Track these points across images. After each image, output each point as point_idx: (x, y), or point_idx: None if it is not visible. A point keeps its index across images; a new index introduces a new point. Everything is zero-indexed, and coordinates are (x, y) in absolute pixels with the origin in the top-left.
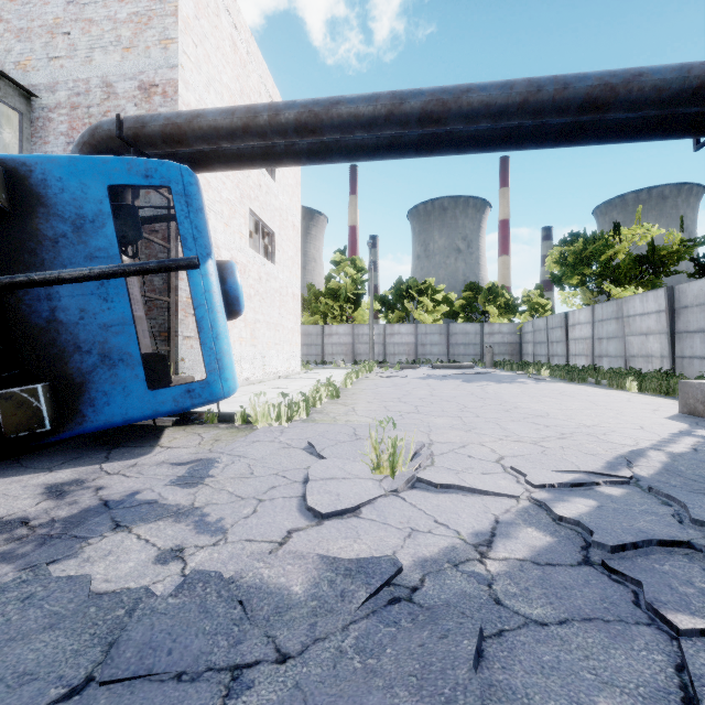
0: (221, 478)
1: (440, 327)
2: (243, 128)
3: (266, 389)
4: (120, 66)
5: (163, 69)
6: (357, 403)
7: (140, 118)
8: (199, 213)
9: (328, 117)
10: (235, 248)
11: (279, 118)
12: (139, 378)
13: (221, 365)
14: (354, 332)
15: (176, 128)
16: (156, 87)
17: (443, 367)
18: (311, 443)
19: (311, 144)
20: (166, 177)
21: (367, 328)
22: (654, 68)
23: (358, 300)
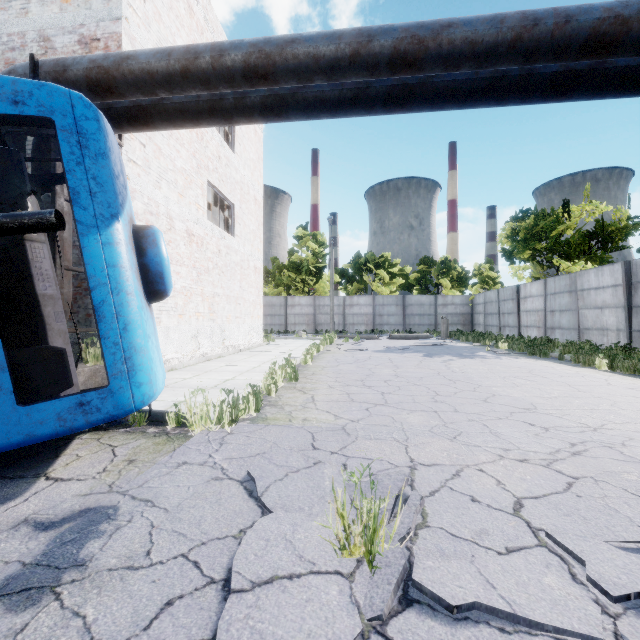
0: (92, 572)
1: (396, 299)
2: (182, 72)
3: (222, 367)
4: (58, 18)
5: (105, 22)
6: (317, 389)
7: (60, 60)
8: (100, 158)
9: (282, 58)
10: (191, 219)
11: (223, 59)
12: (2, 389)
13: (132, 365)
14: (315, 303)
15: (103, 72)
16: (98, 41)
17: (400, 337)
18: (251, 475)
19: (264, 97)
20: (47, 106)
21: (328, 300)
22: None
23: (319, 272)
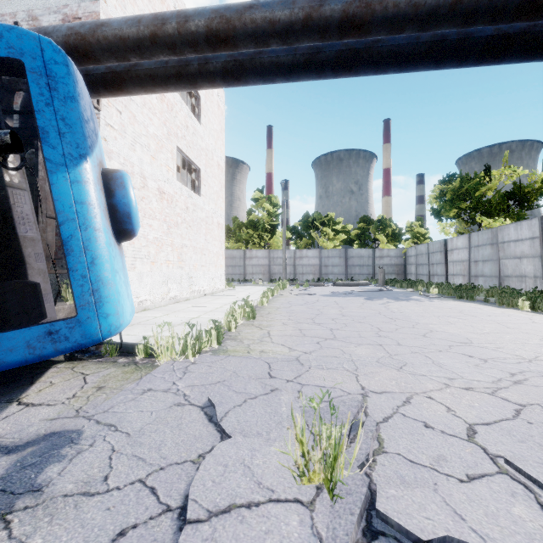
0: (46, 498)
1: (339, 252)
2: (151, 37)
3: (189, 307)
4: (45, 0)
5: (86, 3)
6: (272, 325)
7: (42, 28)
8: (69, 101)
9: (241, 23)
10: (162, 179)
11: (188, 25)
12: None
13: (99, 297)
14: (270, 255)
15: (80, 38)
16: (79, 20)
17: (343, 284)
18: (211, 401)
19: (225, 63)
20: (17, 48)
21: (280, 253)
22: None
23: (273, 229)
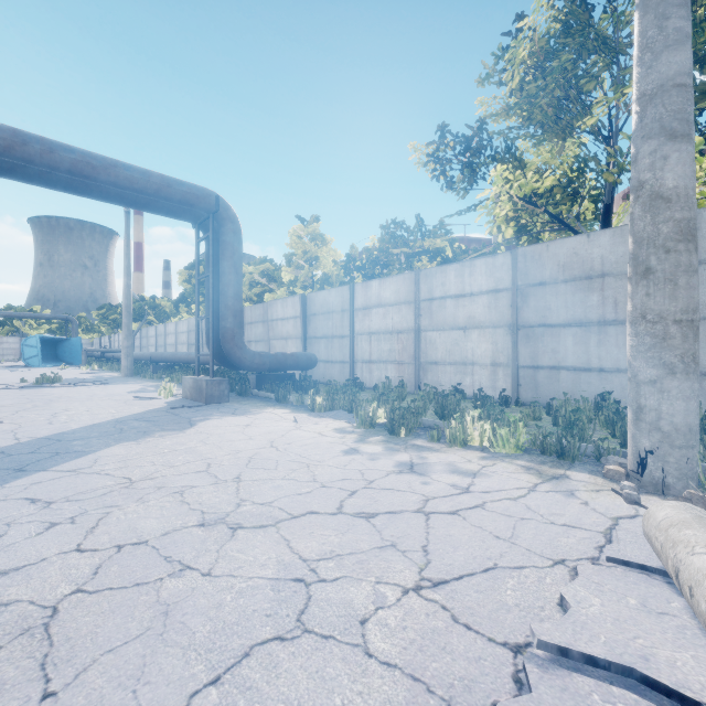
0: None
1: None
2: None
3: None
4: None
5: None
6: None
7: None
8: None
9: None
10: None
11: None
12: None
13: None
14: None
15: None
16: None
17: None
18: None
19: None
20: None
21: None
22: (47, 315)
23: None
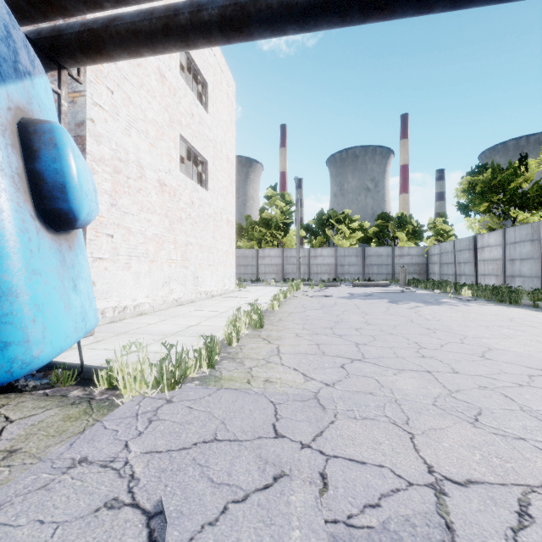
0: None
1: (356, 250)
2: None
3: (191, 312)
4: None
5: None
6: (283, 338)
7: None
8: None
9: None
10: (163, 170)
11: None
12: None
13: None
14: (283, 254)
15: None
16: None
17: (362, 285)
18: (163, 509)
19: (222, 8)
20: None
21: (294, 251)
22: None
23: (287, 228)
